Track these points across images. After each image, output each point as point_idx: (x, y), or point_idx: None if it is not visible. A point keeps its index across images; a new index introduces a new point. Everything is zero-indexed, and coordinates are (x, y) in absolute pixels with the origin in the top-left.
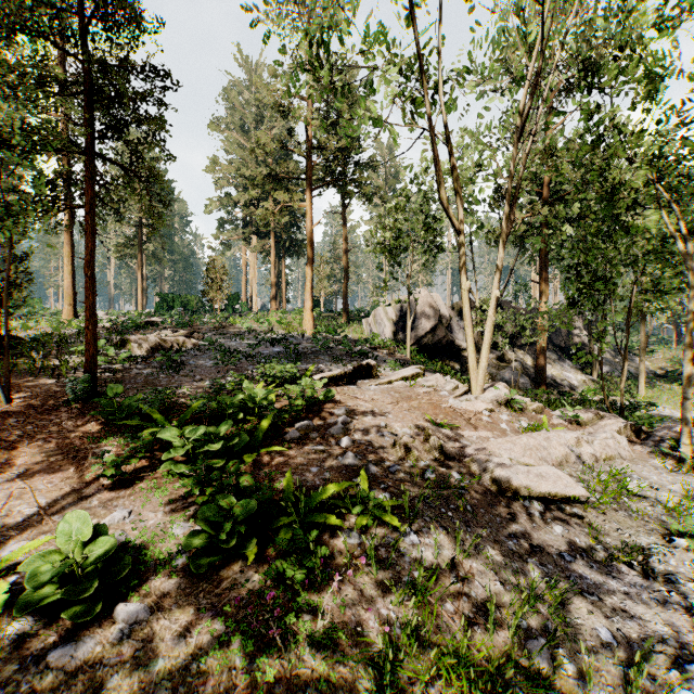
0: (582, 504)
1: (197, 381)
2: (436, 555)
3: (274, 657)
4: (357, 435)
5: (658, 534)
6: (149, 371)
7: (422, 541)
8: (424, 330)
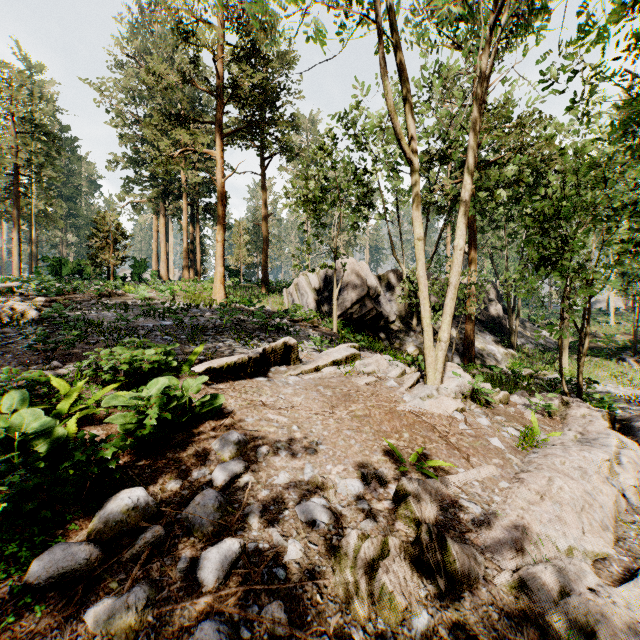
0: None
1: None
2: None
3: None
4: (251, 519)
5: None
6: None
7: None
8: (351, 301)
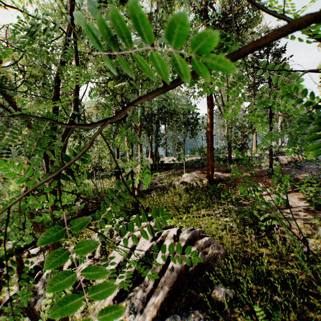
0: None
1: (308, 173)
2: None
3: None
4: None
5: None
6: (287, 168)
7: None
8: None
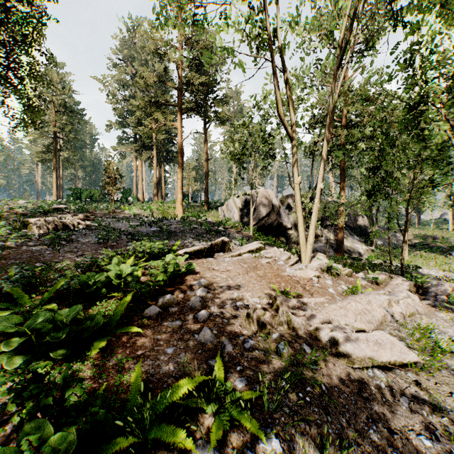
0: (412, 366)
1: (79, 256)
2: None
3: None
4: (213, 307)
5: None
6: (37, 248)
7: (285, 448)
8: (262, 215)
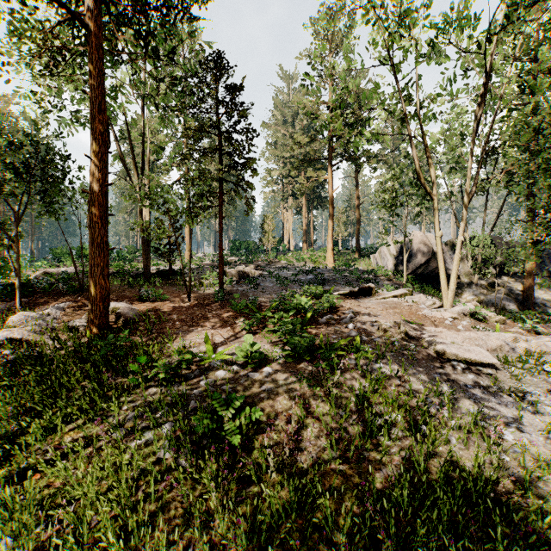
0: (497, 370)
1: (268, 294)
2: (390, 371)
3: (319, 386)
4: (357, 324)
5: (545, 388)
6: (242, 288)
7: (385, 366)
8: (419, 262)
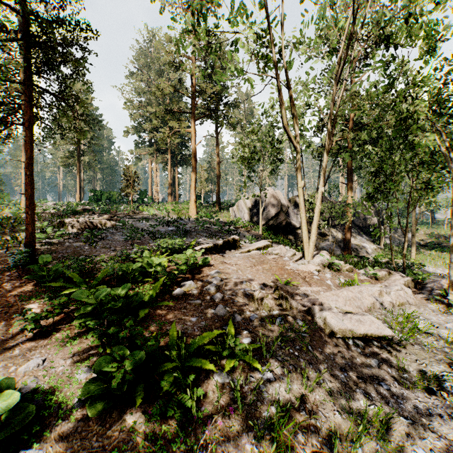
0: (389, 341)
1: (112, 251)
2: (288, 391)
3: None
4: (226, 291)
5: (445, 363)
6: (77, 244)
7: (276, 378)
8: (271, 215)
